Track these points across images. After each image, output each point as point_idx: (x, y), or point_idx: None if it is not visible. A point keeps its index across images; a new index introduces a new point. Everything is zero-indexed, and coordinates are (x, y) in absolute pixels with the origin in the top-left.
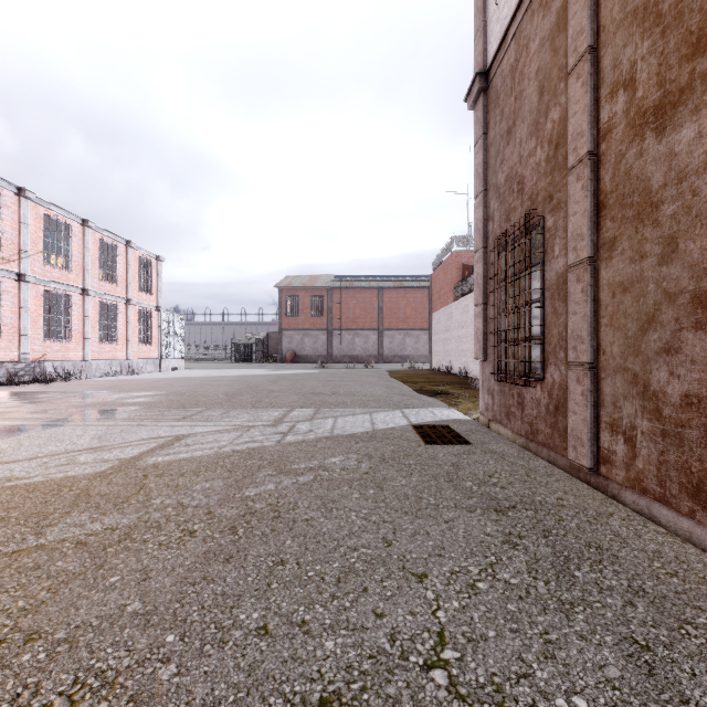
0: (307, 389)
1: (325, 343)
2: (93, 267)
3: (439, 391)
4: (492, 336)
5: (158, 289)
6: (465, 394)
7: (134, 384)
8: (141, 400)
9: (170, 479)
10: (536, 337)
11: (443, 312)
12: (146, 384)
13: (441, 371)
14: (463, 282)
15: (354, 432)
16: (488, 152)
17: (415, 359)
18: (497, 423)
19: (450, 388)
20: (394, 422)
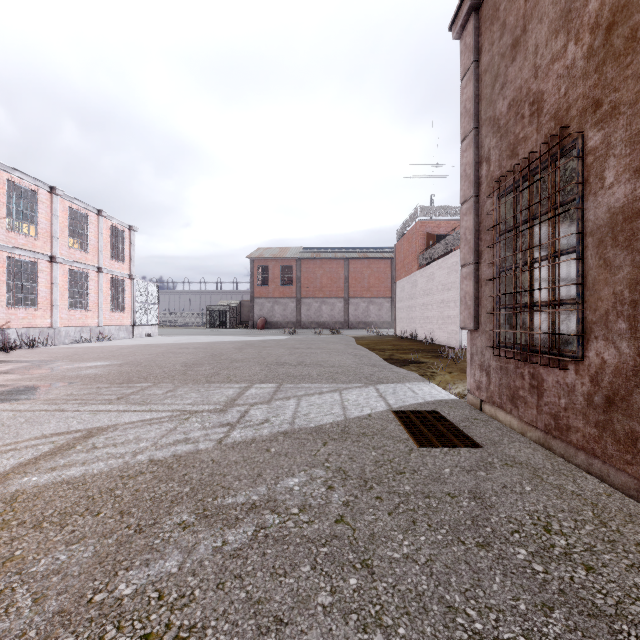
0: (272, 358)
1: (294, 310)
2: (62, 235)
3: (410, 361)
4: (486, 301)
5: (131, 258)
6: (441, 365)
7: (96, 352)
8: (88, 372)
9: (9, 539)
10: (567, 301)
11: (407, 280)
12: (108, 352)
13: (405, 338)
14: (428, 250)
15: (320, 423)
16: (481, 82)
17: (379, 325)
18: (494, 406)
19: (420, 356)
20: (370, 405)
